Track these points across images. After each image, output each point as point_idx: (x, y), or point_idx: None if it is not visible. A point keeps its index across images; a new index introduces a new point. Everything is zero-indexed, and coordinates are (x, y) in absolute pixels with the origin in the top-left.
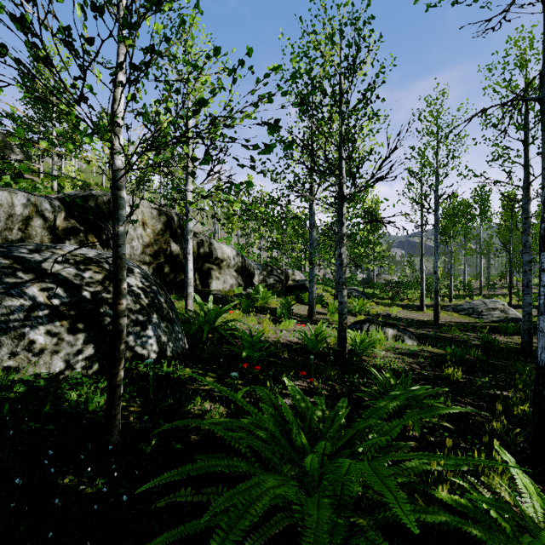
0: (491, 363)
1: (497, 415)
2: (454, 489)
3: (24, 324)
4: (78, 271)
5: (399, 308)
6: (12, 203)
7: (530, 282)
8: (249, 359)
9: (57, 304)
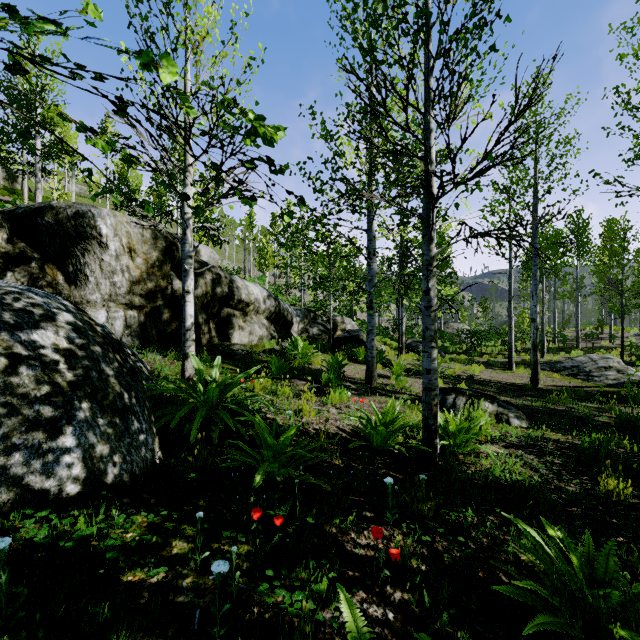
0: None
1: None
2: None
3: None
4: None
5: (482, 367)
6: None
7: None
8: (272, 478)
9: None
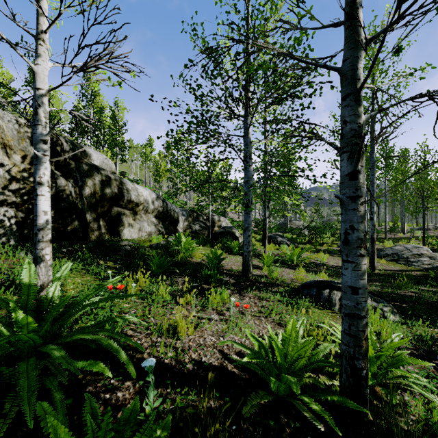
0: None
1: None
2: None
3: None
4: None
5: (326, 255)
6: None
7: None
8: None
9: None
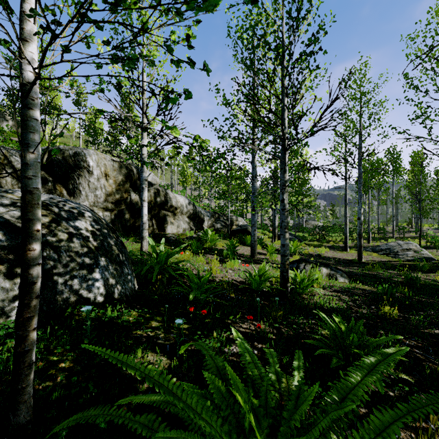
0: (418, 299)
1: None
2: None
3: None
4: None
5: (327, 249)
6: None
7: None
8: (197, 300)
9: None
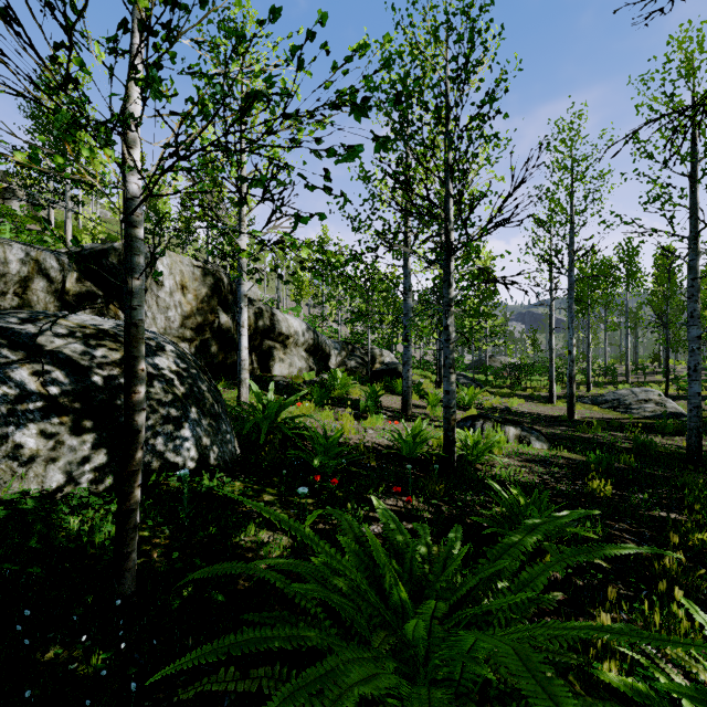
0: (649, 473)
1: (671, 549)
2: (618, 659)
3: (7, 422)
4: (87, 347)
5: (521, 400)
6: (5, 258)
7: (698, 364)
8: (324, 469)
9: (55, 393)
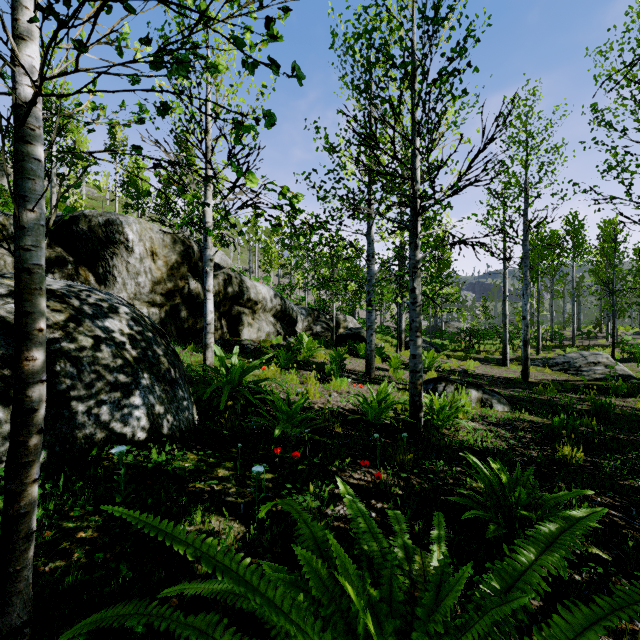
0: (612, 436)
1: None
2: None
3: None
4: None
5: (477, 362)
6: None
7: None
8: (286, 437)
9: None
